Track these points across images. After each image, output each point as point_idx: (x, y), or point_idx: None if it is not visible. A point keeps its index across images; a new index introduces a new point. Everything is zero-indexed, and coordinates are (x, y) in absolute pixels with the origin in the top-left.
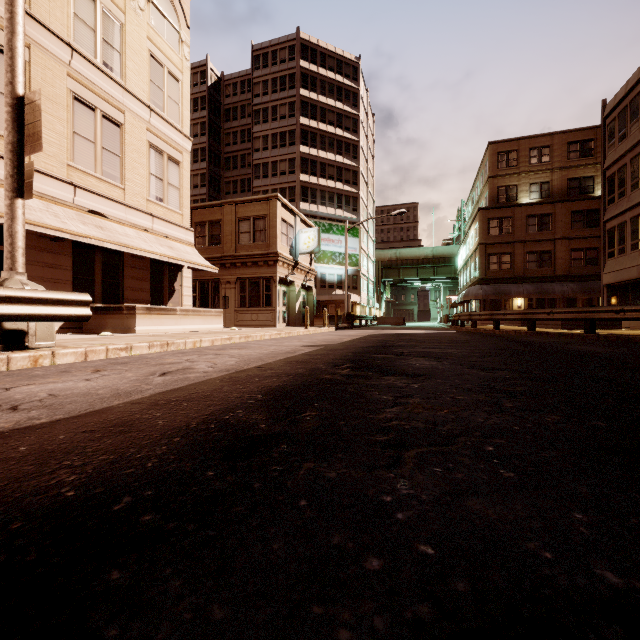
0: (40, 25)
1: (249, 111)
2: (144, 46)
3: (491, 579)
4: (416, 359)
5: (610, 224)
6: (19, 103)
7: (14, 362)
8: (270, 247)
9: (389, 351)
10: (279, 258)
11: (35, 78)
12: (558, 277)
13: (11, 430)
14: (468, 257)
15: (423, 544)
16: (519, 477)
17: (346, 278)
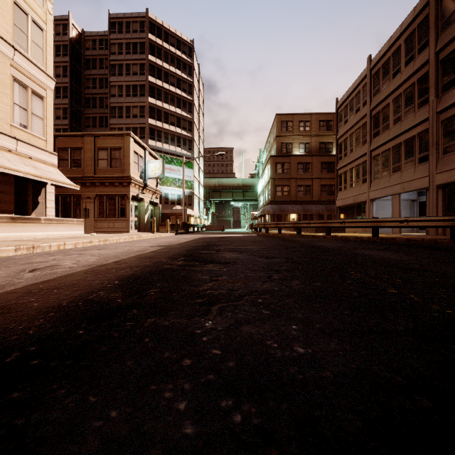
0: None
1: (106, 64)
2: None
3: (246, 359)
4: (228, 253)
5: (340, 171)
6: None
7: None
8: (124, 172)
9: (211, 248)
10: (132, 181)
11: None
12: (314, 201)
13: None
14: (264, 186)
15: (215, 350)
16: (271, 313)
17: (183, 197)
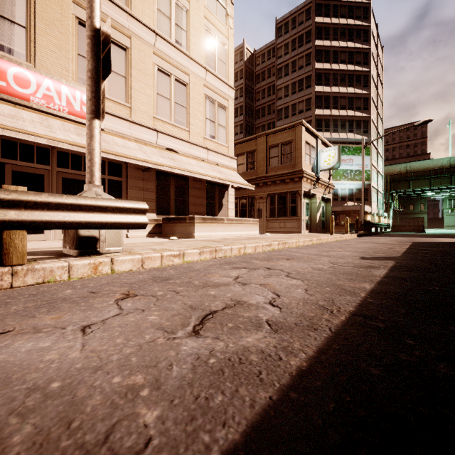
0: (137, 21)
1: (273, 71)
2: (202, 24)
3: None
4: None
5: None
6: (95, 34)
7: (75, 269)
8: (295, 166)
9: None
10: (303, 175)
11: (134, 59)
12: None
13: None
14: None
15: None
16: None
17: (363, 190)
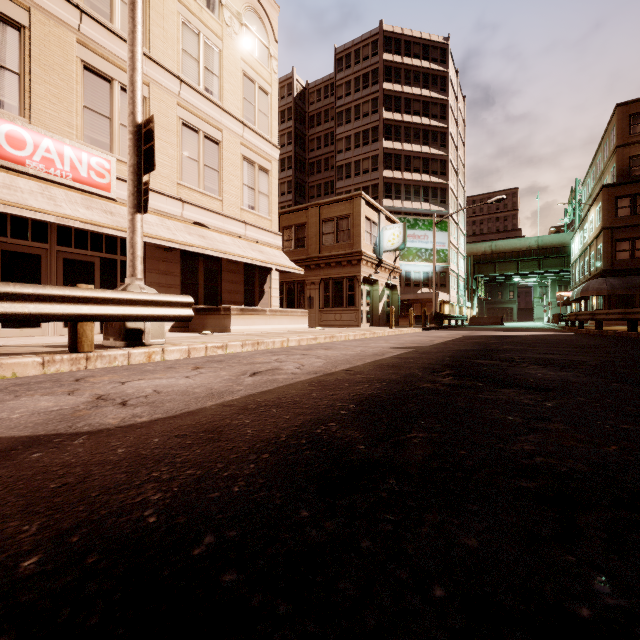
0: (157, 65)
1: (332, 114)
2: (238, 67)
3: None
4: (534, 367)
5: None
6: (138, 130)
7: (133, 357)
8: (353, 246)
9: (494, 356)
10: (362, 257)
11: (153, 111)
12: None
13: (116, 427)
14: (586, 245)
15: None
16: None
17: (434, 275)
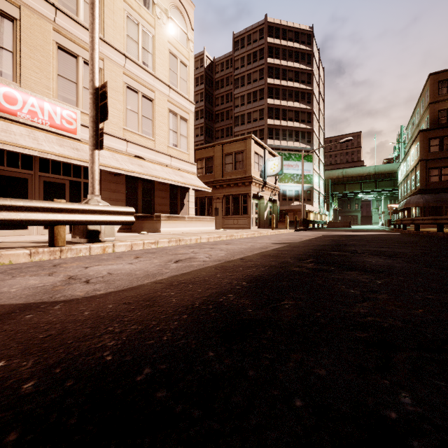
0: (109, 46)
1: (231, 80)
2: (166, 47)
3: None
4: (370, 257)
5: None
6: (96, 92)
7: (93, 250)
8: (246, 172)
9: (343, 249)
10: (253, 180)
11: (106, 78)
12: None
13: (82, 298)
14: (408, 172)
15: None
16: None
17: (302, 193)
